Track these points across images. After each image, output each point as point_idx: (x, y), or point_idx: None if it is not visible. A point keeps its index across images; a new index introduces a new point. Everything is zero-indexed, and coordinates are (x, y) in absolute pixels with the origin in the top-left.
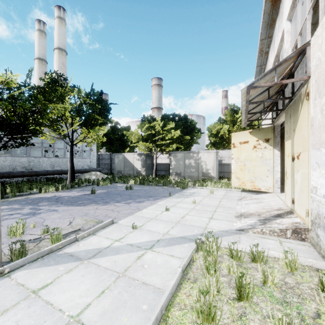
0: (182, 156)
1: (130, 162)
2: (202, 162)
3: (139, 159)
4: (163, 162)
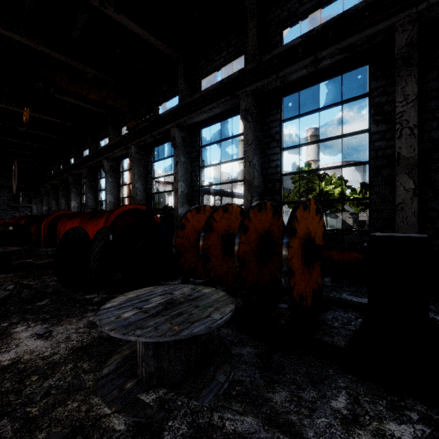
0: None
1: (342, 219)
2: None
3: (351, 217)
4: (365, 219)
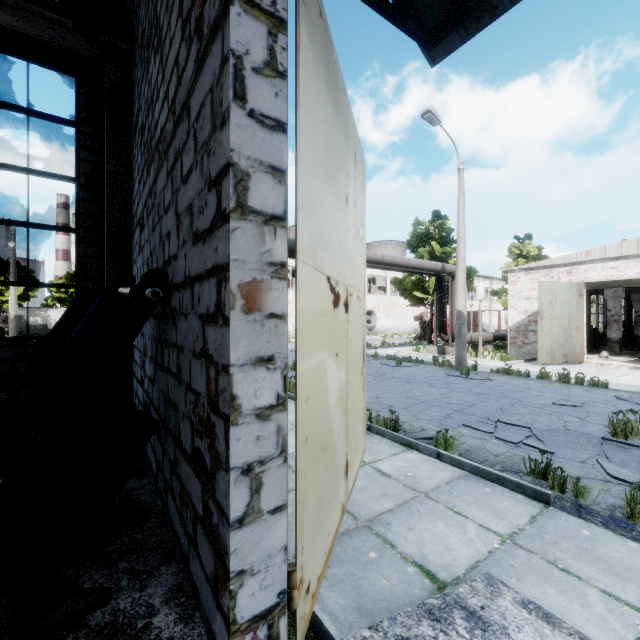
0: (24, 314)
1: None
2: (52, 319)
3: None
4: None
